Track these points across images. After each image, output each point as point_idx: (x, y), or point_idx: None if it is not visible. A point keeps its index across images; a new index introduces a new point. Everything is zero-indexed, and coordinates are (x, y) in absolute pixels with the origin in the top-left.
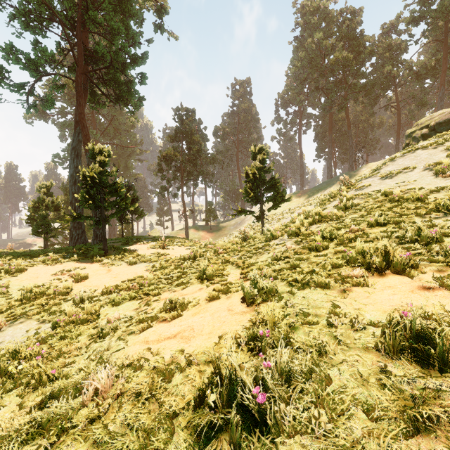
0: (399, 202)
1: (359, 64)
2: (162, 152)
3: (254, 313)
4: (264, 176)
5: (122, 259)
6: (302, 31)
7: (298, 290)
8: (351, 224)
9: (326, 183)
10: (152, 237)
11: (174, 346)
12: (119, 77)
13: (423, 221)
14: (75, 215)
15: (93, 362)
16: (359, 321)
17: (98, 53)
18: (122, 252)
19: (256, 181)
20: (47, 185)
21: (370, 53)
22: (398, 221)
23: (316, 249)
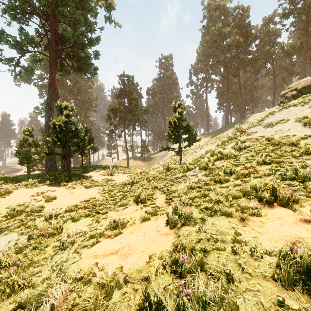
0: (279, 146)
1: (247, 45)
2: (111, 106)
3: (175, 235)
4: (181, 123)
5: (81, 183)
6: (208, 22)
7: (208, 217)
8: (244, 162)
9: (224, 128)
10: (103, 166)
11: (115, 263)
12: (80, 54)
13: (298, 161)
14: (48, 152)
15: (55, 272)
16: (257, 251)
17: (65, 37)
18: (81, 178)
19: (176, 127)
20: (29, 129)
21: (255, 37)
22: (279, 161)
23: (220, 181)
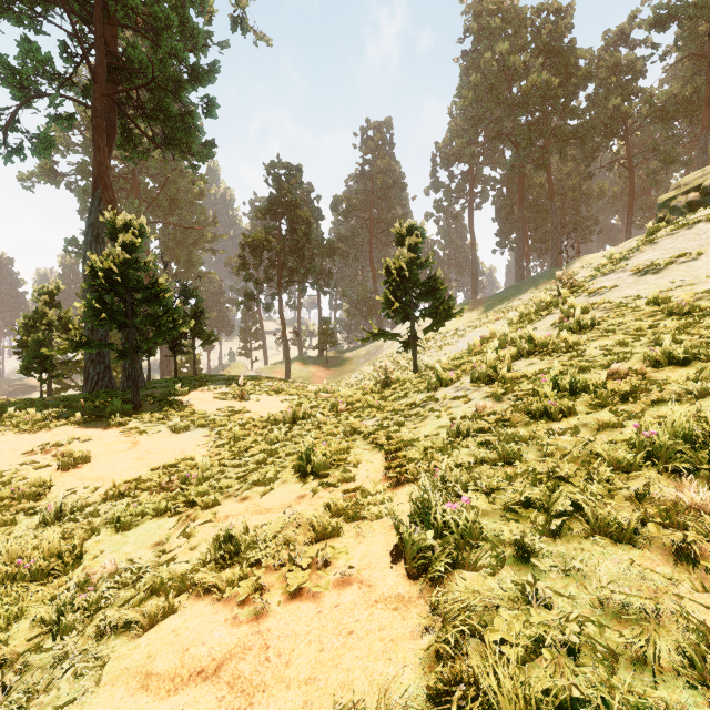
0: (697, 316)
1: (568, 94)
2: (247, 236)
3: (430, 609)
4: (416, 273)
5: (163, 420)
6: (476, 43)
7: (540, 538)
8: (607, 360)
9: (515, 288)
10: (227, 377)
11: None
12: (171, 106)
13: None
14: (79, 340)
15: None
16: None
17: (134, 63)
18: (166, 406)
19: (405, 282)
20: (50, 289)
21: (587, 76)
22: None
23: (545, 415)
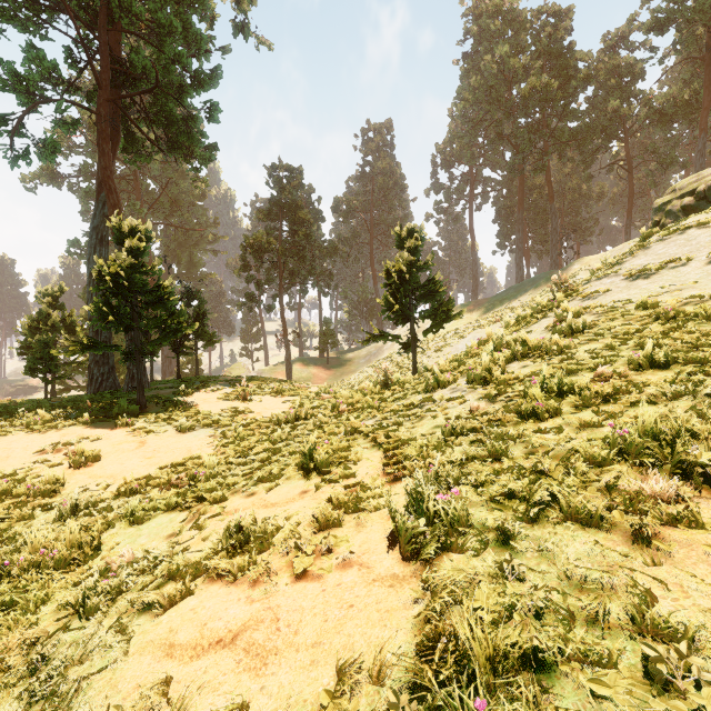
0: (681, 321)
1: (568, 97)
2: (248, 238)
3: (421, 585)
4: (416, 275)
5: (169, 420)
6: (476, 45)
7: (520, 524)
8: (594, 363)
9: (515, 290)
10: (229, 378)
11: (226, 684)
12: (174, 110)
13: None
14: (86, 343)
15: (37, 705)
16: None
17: (137, 68)
18: (171, 407)
19: (404, 285)
20: (54, 290)
21: (586, 79)
22: (696, 360)
23: (533, 415)
